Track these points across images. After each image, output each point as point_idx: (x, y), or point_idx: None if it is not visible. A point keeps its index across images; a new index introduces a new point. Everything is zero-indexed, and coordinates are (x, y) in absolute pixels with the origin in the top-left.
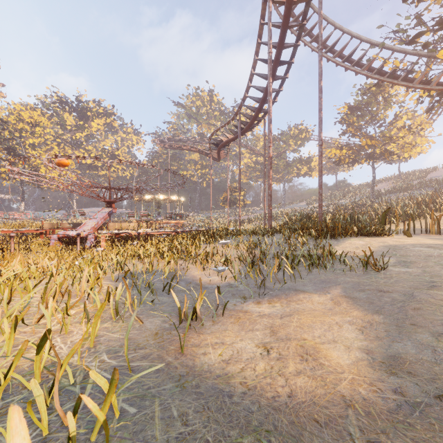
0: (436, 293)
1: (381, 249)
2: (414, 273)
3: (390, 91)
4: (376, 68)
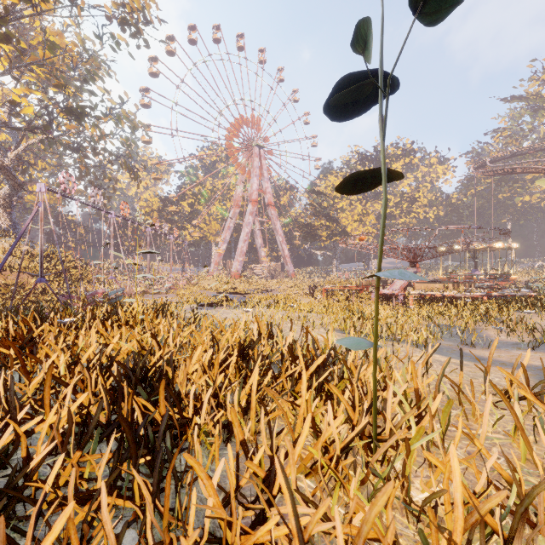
0: None
1: None
2: None
3: None
4: None
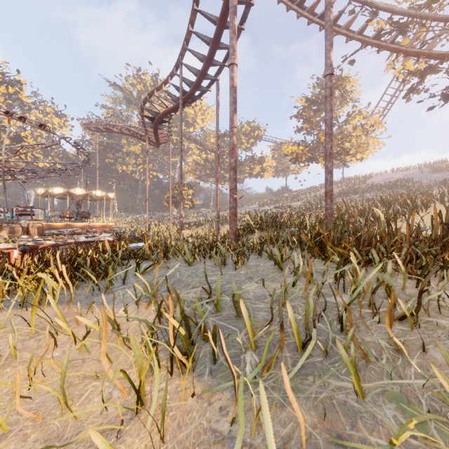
0: None
1: None
2: None
3: (346, 87)
4: (355, 32)
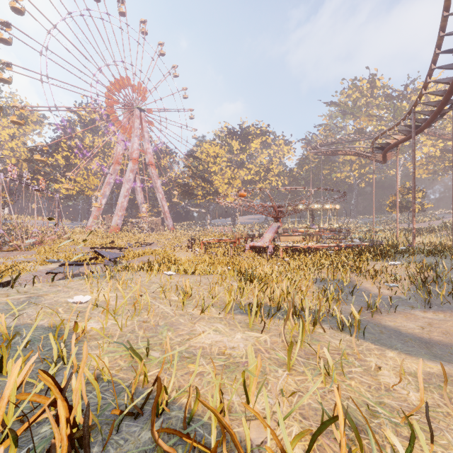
0: None
1: None
2: None
3: None
4: None
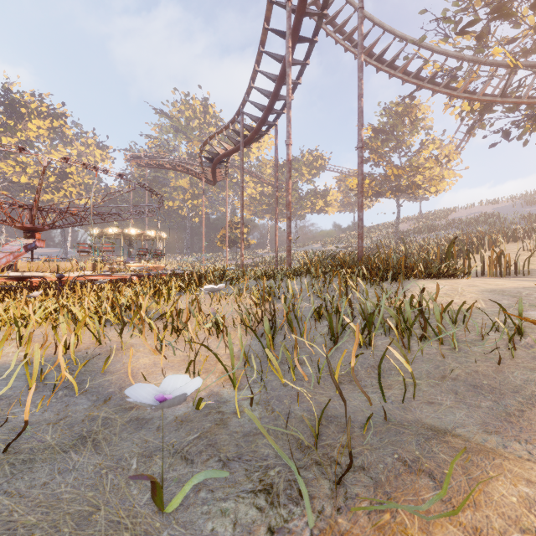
0: None
1: (492, 296)
2: None
3: (417, 114)
4: (412, 73)
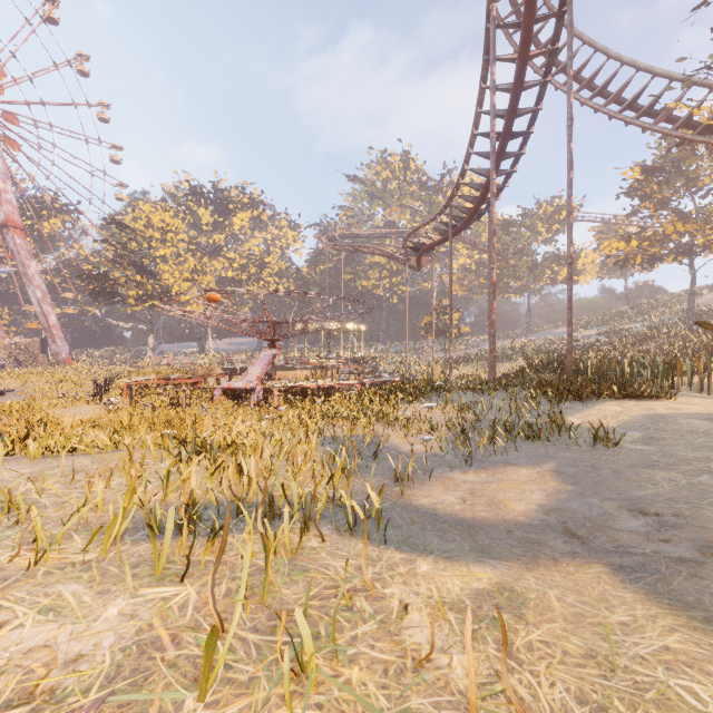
0: (645, 471)
1: (637, 420)
2: (648, 451)
3: None
4: (680, 118)
